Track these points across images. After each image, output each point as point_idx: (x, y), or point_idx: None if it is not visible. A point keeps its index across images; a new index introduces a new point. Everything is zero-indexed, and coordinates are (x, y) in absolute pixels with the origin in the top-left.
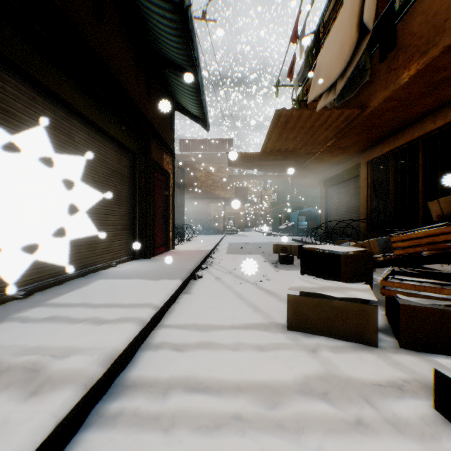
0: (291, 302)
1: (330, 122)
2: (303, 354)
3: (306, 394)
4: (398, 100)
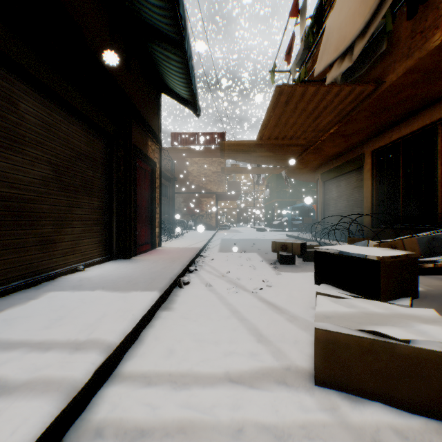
0: (321, 341)
1: (337, 104)
2: None
3: None
4: (422, 72)
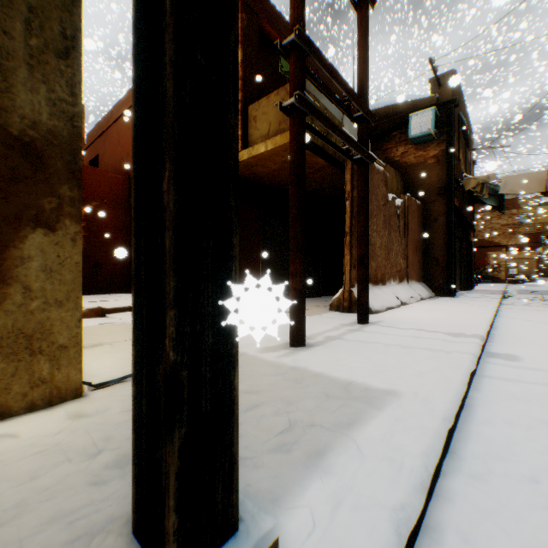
0: None
1: None
2: None
3: None
4: None
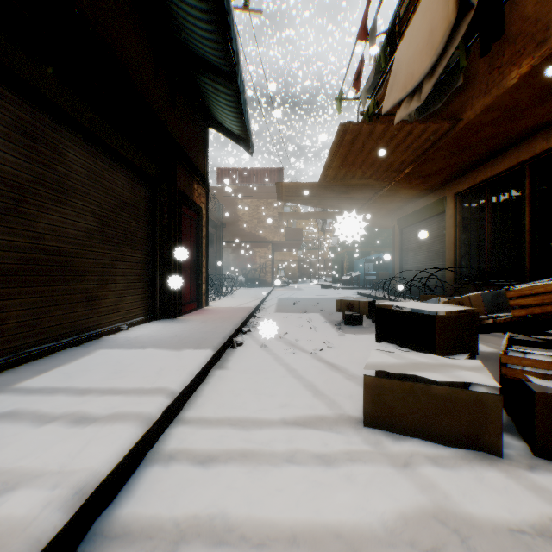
0: (369, 387)
1: (410, 142)
2: (391, 471)
3: None
4: (502, 110)
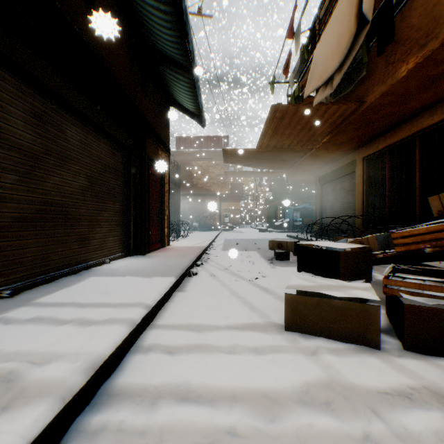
0: (289, 302)
1: (326, 118)
2: (302, 358)
3: (307, 405)
4: (395, 95)
